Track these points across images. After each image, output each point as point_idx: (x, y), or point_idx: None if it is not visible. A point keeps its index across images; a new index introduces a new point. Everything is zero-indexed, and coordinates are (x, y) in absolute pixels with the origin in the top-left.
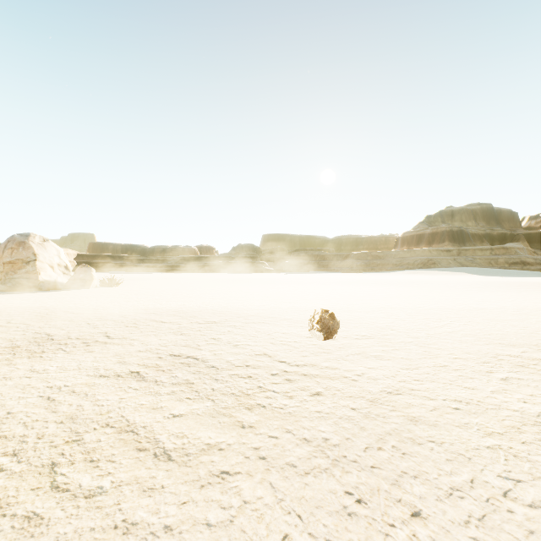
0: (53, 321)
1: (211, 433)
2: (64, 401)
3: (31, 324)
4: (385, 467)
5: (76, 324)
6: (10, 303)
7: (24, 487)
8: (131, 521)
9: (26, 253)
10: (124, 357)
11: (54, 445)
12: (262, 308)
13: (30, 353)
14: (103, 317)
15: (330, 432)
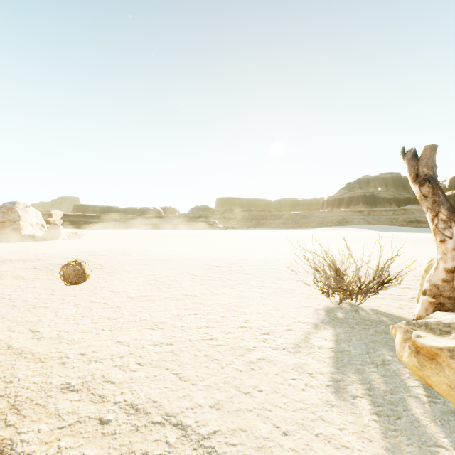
0: (17, 255)
1: (42, 277)
2: (2, 272)
3: (5, 256)
4: None
5: (28, 256)
6: None
7: None
8: (4, 284)
9: (13, 215)
10: (37, 265)
11: None
12: (147, 250)
13: None
14: (46, 253)
15: None
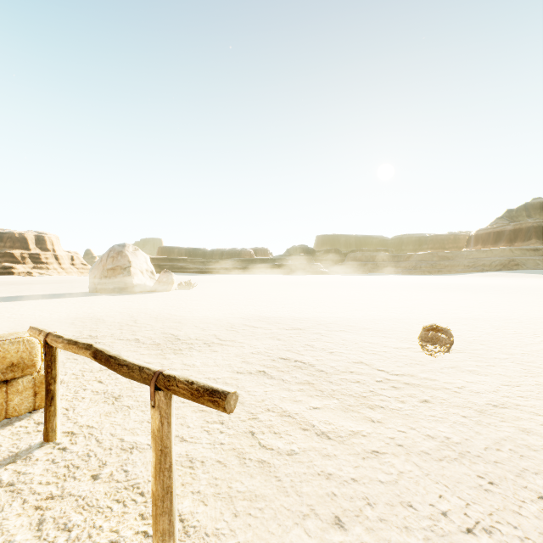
0: (167, 323)
1: (350, 423)
2: None
3: (153, 324)
4: (506, 464)
5: (186, 326)
6: (122, 305)
7: (244, 444)
8: (327, 472)
9: (123, 260)
10: (244, 357)
11: (242, 419)
12: (336, 315)
13: (173, 350)
14: (202, 320)
15: (448, 432)
